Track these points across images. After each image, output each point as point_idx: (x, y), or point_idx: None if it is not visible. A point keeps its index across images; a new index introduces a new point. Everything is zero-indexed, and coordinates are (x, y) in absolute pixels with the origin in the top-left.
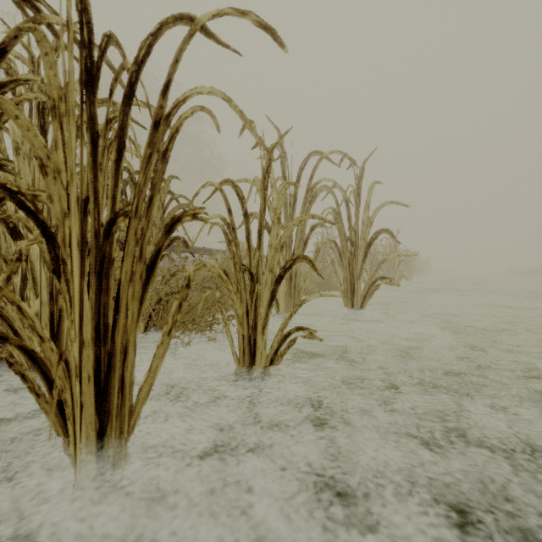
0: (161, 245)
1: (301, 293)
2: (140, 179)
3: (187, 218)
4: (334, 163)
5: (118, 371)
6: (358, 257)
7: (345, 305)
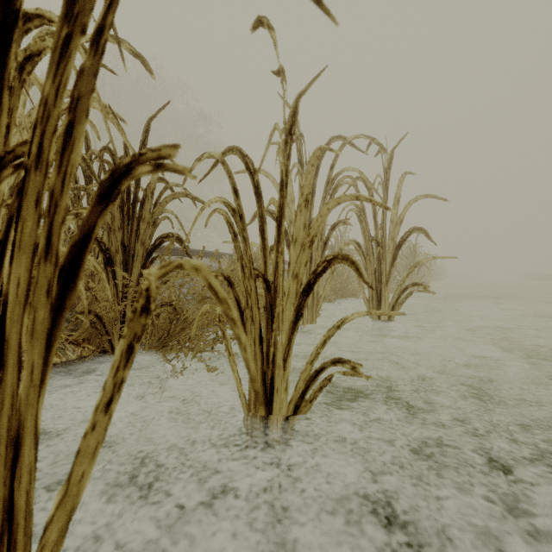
0: (91, 224)
1: (321, 302)
2: (46, 87)
3: (143, 169)
4: (360, 150)
5: (3, 485)
6: (386, 261)
7: (370, 315)
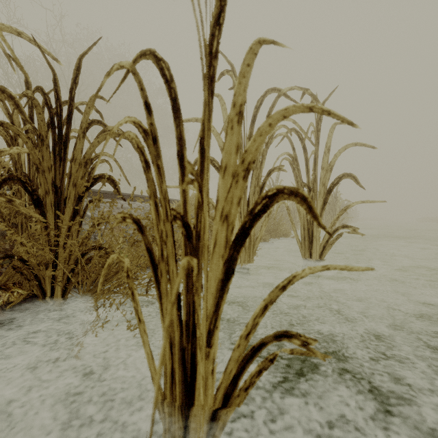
0: None
1: (257, 243)
2: None
3: None
4: (294, 101)
5: None
6: (317, 204)
7: (302, 255)
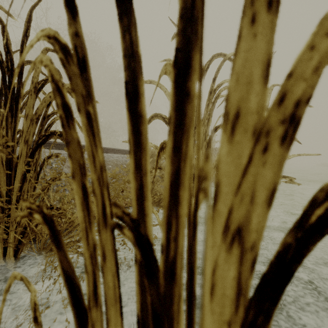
0: None
1: None
2: None
3: None
4: None
5: None
6: None
7: None
